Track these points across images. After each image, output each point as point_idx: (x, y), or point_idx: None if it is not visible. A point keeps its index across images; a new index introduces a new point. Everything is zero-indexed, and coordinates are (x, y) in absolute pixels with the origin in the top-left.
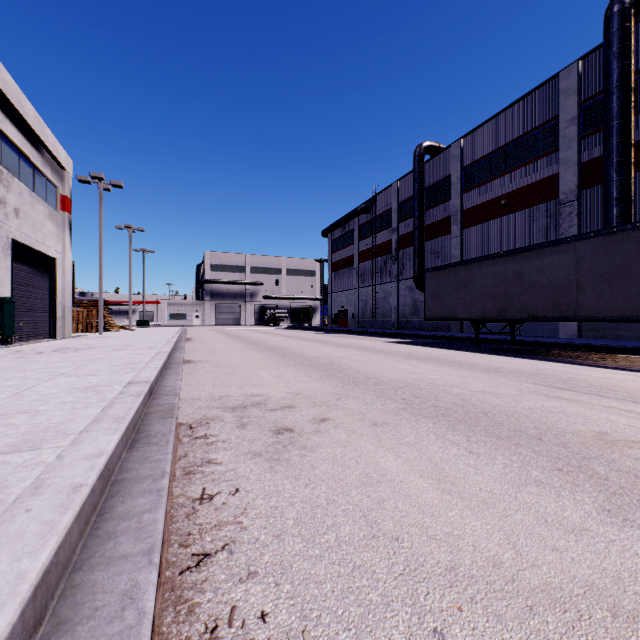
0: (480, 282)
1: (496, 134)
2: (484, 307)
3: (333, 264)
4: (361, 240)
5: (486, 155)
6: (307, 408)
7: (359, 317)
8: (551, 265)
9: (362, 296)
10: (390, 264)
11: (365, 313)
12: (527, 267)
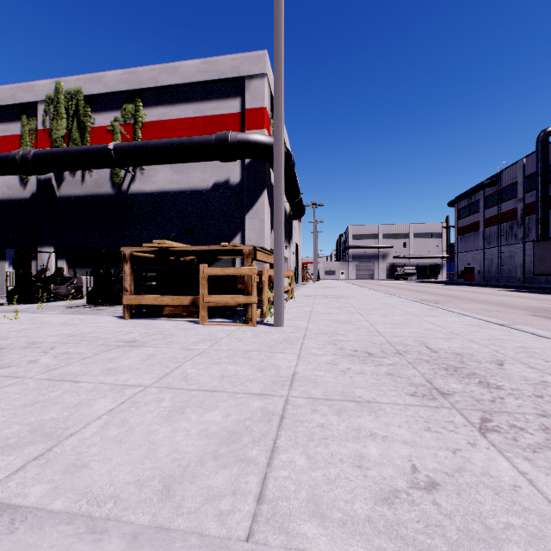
0: None
1: None
2: None
3: (459, 229)
4: (486, 209)
5: None
6: (442, 301)
7: (484, 273)
8: None
9: (487, 255)
10: (515, 228)
11: (490, 270)
12: None
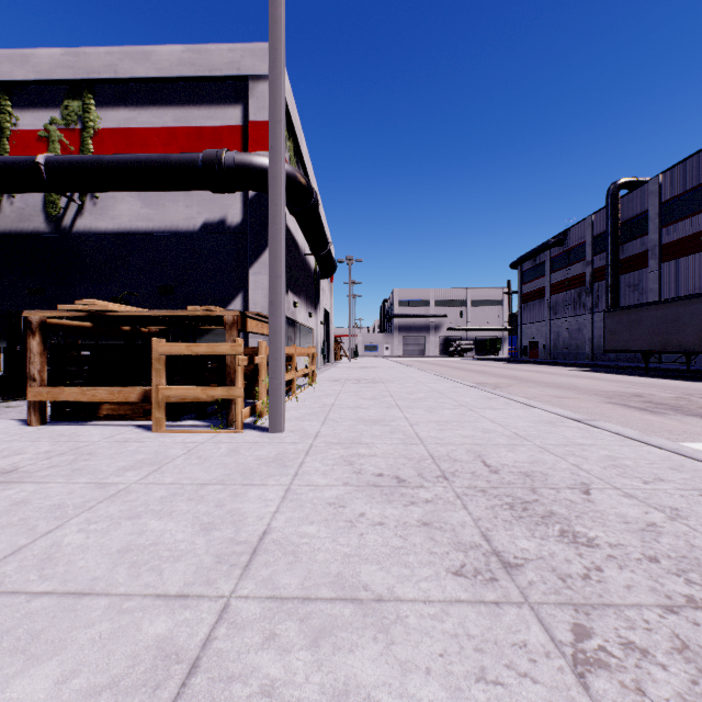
0: (647, 322)
1: (696, 171)
2: (650, 342)
3: (522, 296)
4: (553, 272)
5: (686, 191)
6: (504, 384)
7: (550, 349)
8: (698, 311)
9: (554, 328)
10: (584, 296)
11: (557, 345)
12: (681, 312)
